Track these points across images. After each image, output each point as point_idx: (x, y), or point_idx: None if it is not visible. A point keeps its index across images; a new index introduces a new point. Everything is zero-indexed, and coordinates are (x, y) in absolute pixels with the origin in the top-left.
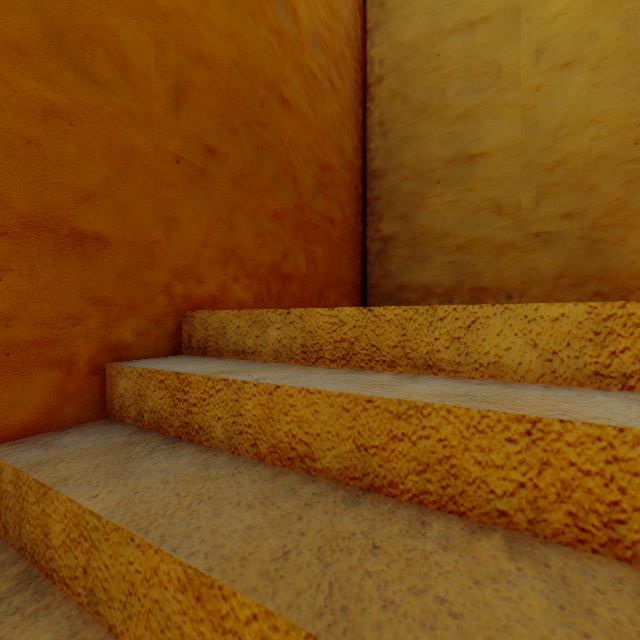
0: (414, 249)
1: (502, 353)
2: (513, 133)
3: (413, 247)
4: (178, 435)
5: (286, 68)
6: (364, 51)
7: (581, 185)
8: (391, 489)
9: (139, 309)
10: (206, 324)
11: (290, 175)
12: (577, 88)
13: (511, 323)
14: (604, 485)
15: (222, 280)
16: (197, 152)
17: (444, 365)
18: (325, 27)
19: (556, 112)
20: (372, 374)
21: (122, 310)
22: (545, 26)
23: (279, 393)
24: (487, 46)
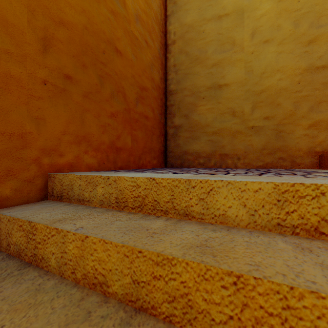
0: (191, 133)
1: (227, 209)
2: (240, 74)
3: (191, 132)
4: (30, 261)
5: (119, 32)
6: (165, 26)
7: (273, 103)
8: (153, 311)
9: (16, 174)
10: (62, 182)
11: (121, 92)
12: (271, 53)
13: (232, 192)
14: (281, 323)
15: (76, 153)
16: (59, 78)
17: (195, 214)
18: (143, 12)
19: (261, 65)
20: (153, 220)
21: (2, 176)
22: (256, 21)
23: (87, 241)
24: (228, 29)
